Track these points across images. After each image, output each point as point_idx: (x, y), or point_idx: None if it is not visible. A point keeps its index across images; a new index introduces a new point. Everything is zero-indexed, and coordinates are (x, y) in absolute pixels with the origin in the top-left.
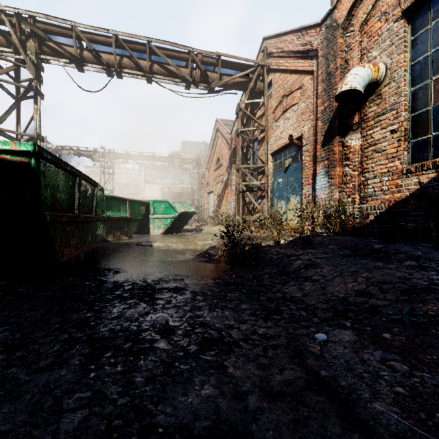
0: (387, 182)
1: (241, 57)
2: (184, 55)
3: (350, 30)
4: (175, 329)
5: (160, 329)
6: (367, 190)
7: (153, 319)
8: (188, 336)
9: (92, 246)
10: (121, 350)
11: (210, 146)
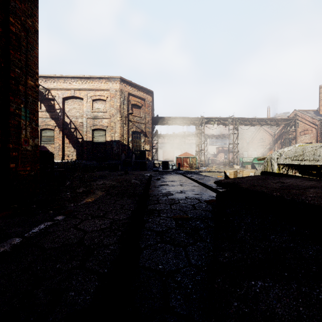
0: None
1: (289, 118)
2: (272, 119)
3: None
4: None
5: None
6: None
7: None
8: None
9: None
10: None
11: (254, 132)
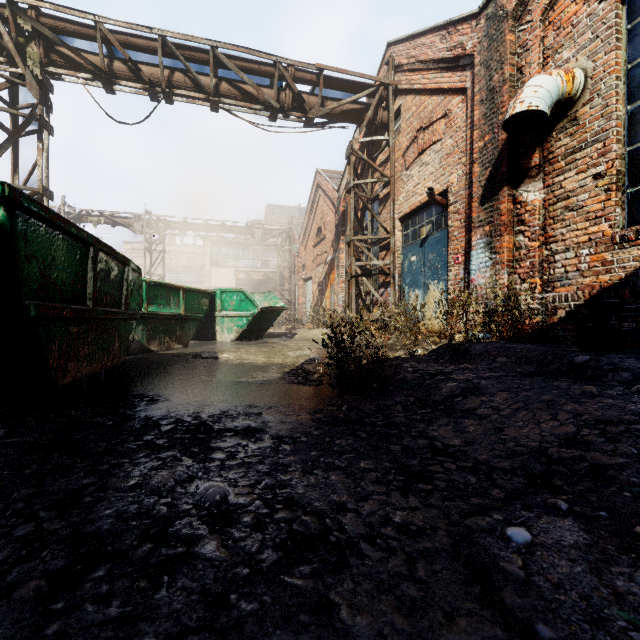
0: (588, 257)
1: (354, 72)
2: (267, 68)
3: (525, 20)
4: (238, 513)
5: (210, 512)
6: (553, 270)
7: (200, 493)
8: (261, 528)
9: (122, 359)
10: (126, 563)
11: (307, 210)
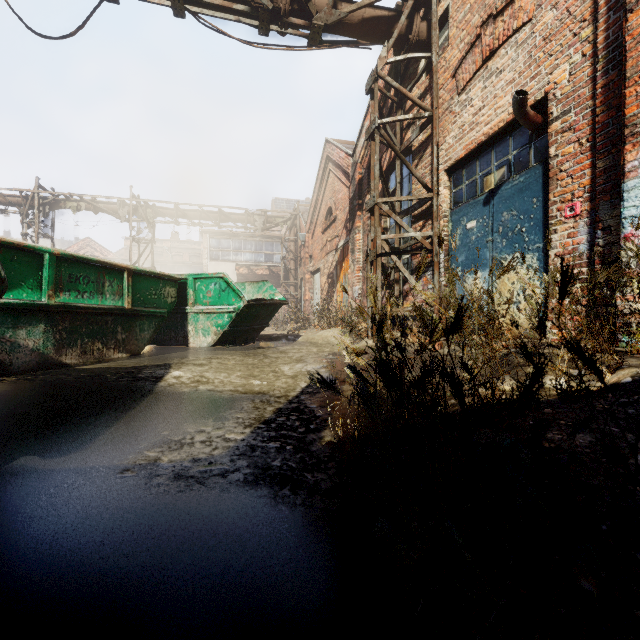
0: None
1: None
2: None
3: None
4: None
5: None
6: None
7: None
8: None
9: None
10: None
11: (314, 191)
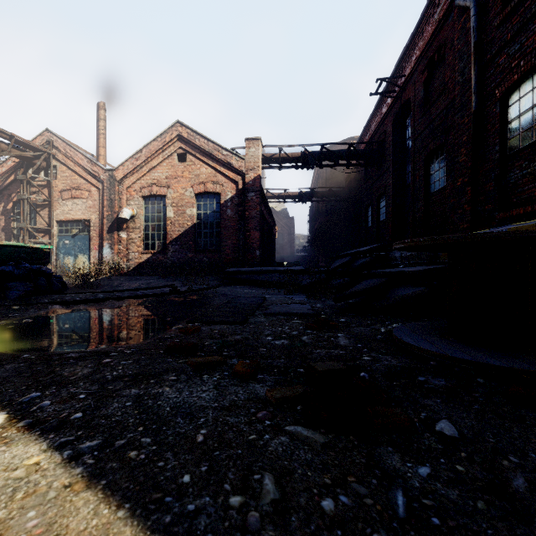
0: (137, 255)
1: (34, 143)
2: None
3: (122, 185)
4: None
5: None
6: (129, 257)
7: None
8: None
9: None
10: None
11: None
